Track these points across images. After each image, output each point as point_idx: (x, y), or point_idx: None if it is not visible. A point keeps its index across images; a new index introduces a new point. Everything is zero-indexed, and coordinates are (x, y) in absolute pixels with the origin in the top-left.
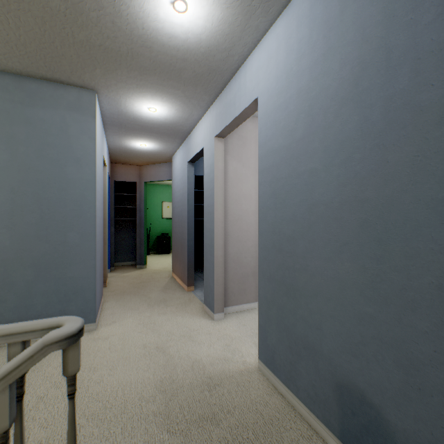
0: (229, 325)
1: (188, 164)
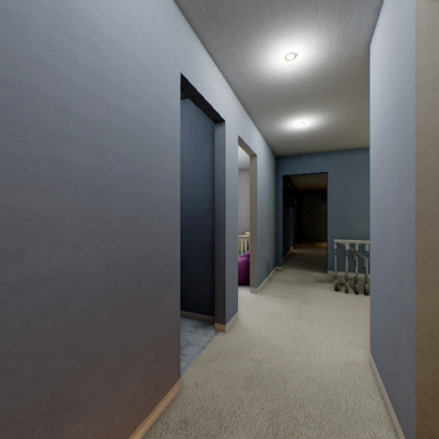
0: None
1: (179, 75)
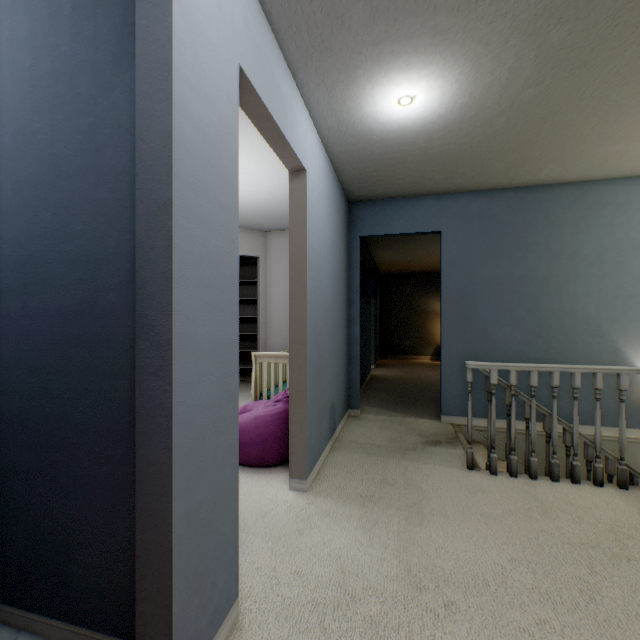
0: None
1: None
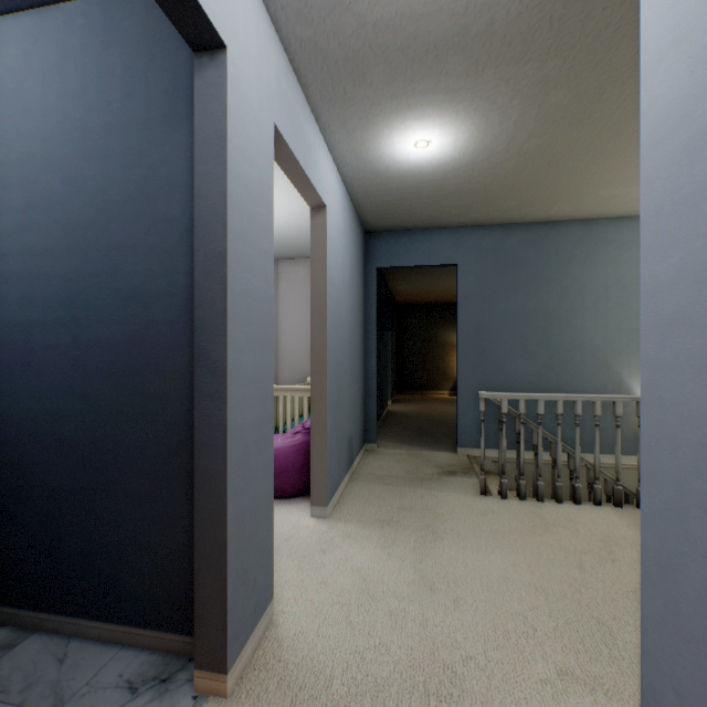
0: None
1: None
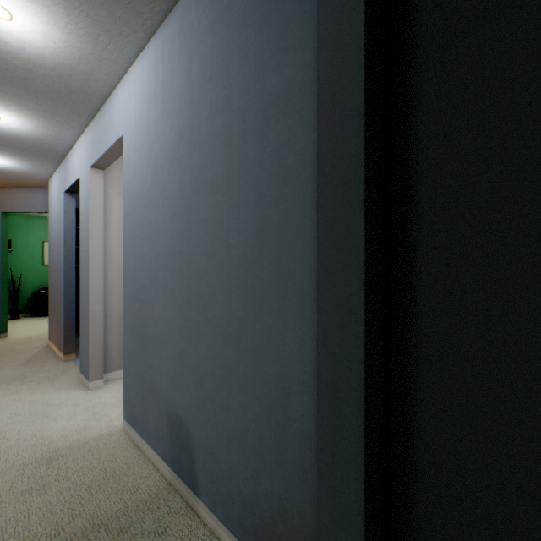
0: (109, 391)
1: (66, 194)
